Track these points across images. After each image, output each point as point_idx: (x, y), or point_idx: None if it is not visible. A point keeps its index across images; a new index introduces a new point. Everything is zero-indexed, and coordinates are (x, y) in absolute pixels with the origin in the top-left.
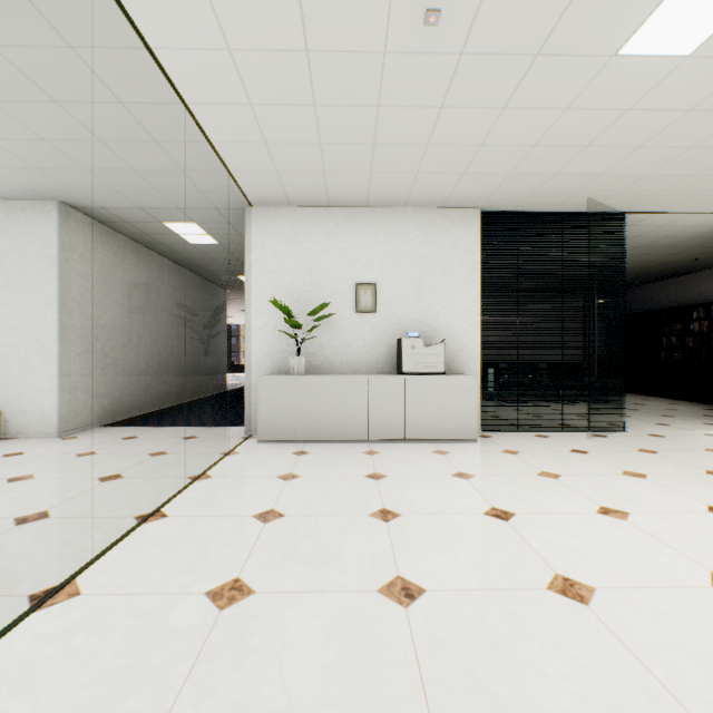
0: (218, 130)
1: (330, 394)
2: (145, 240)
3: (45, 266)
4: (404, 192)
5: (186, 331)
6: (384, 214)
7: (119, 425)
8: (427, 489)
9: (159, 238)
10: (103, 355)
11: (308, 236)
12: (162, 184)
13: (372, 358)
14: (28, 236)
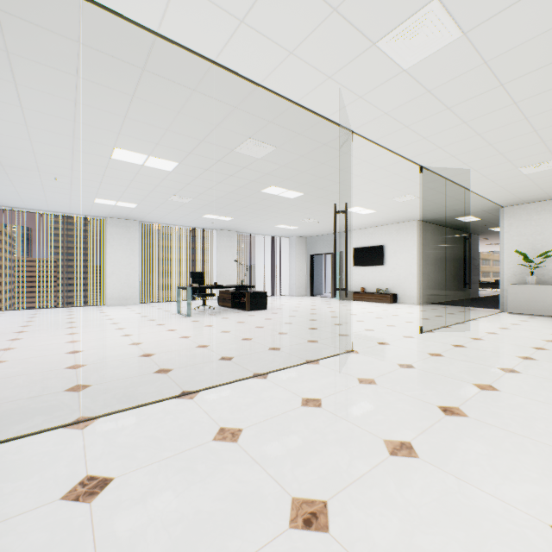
0: (491, 196)
1: (551, 294)
2: (442, 224)
3: (411, 244)
4: None
5: (456, 263)
6: None
7: (434, 304)
8: None
9: (449, 223)
10: (427, 275)
11: (537, 216)
12: (460, 210)
13: None
14: (406, 234)
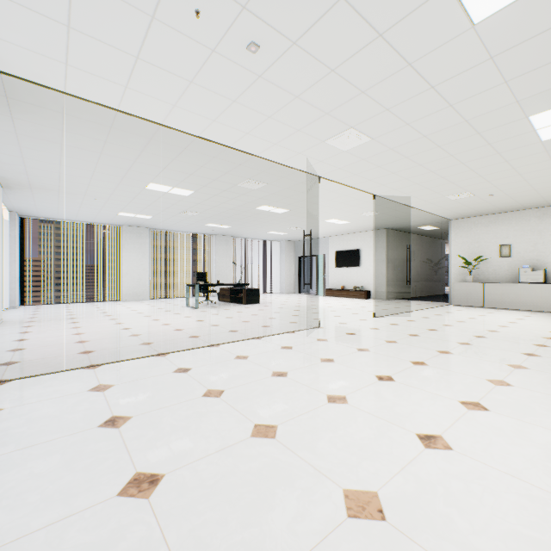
0: (437, 213)
1: (482, 290)
2: (408, 231)
3: (382, 249)
4: (520, 207)
5: (423, 264)
6: (515, 214)
7: (401, 299)
8: (504, 315)
9: (414, 230)
10: (395, 275)
11: (475, 228)
12: (418, 222)
13: (508, 276)
14: (377, 240)
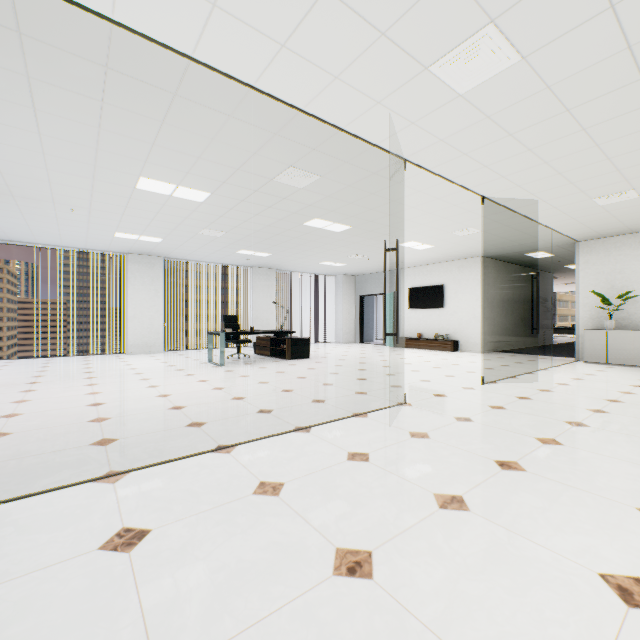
0: (564, 230)
1: (631, 341)
2: (509, 261)
3: (475, 284)
4: None
5: (527, 305)
6: None
7: (501, 352)
8: None
9: (518, 259)
10: (493, 319)
11: (617, 252)
12: (530, 245)
13: None
14: (468, 272)
